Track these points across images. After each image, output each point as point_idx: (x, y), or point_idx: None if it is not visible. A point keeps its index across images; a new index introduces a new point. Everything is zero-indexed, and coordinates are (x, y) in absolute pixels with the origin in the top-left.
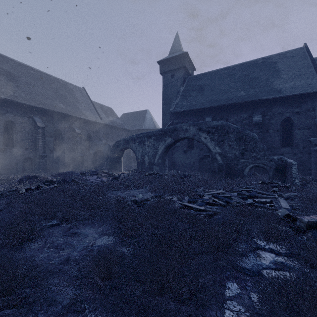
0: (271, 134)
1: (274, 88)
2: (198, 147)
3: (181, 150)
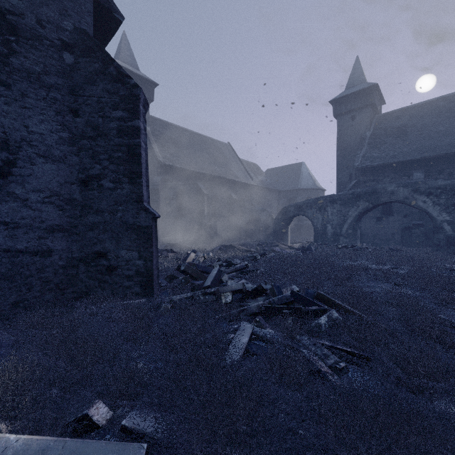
0: None
1: None
2: (401, 212)
3: (371, 217)
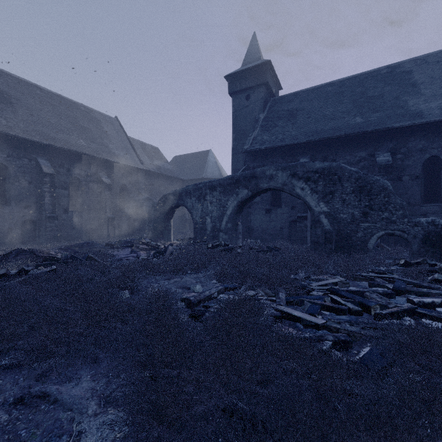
0: (405, 184)
1: (411, 111)
2: (288, 204)
3: (261, 209)
